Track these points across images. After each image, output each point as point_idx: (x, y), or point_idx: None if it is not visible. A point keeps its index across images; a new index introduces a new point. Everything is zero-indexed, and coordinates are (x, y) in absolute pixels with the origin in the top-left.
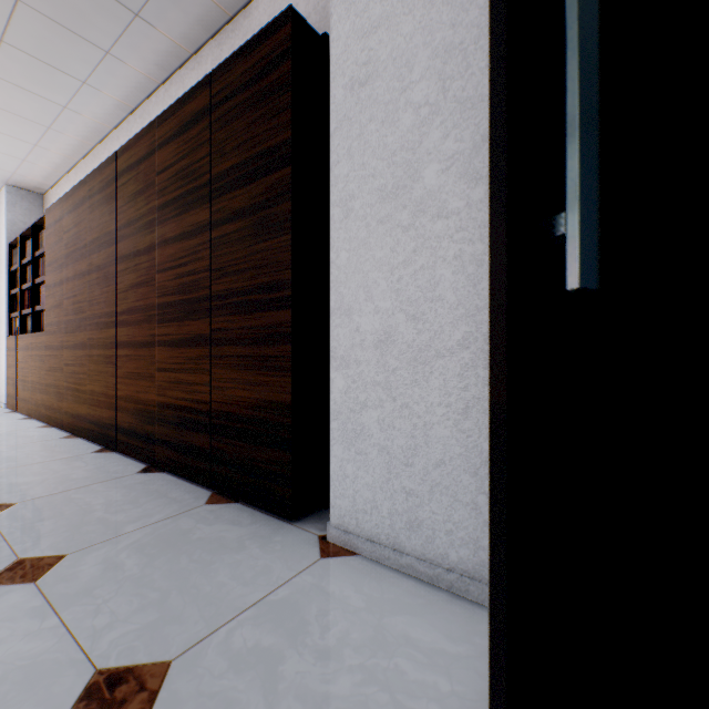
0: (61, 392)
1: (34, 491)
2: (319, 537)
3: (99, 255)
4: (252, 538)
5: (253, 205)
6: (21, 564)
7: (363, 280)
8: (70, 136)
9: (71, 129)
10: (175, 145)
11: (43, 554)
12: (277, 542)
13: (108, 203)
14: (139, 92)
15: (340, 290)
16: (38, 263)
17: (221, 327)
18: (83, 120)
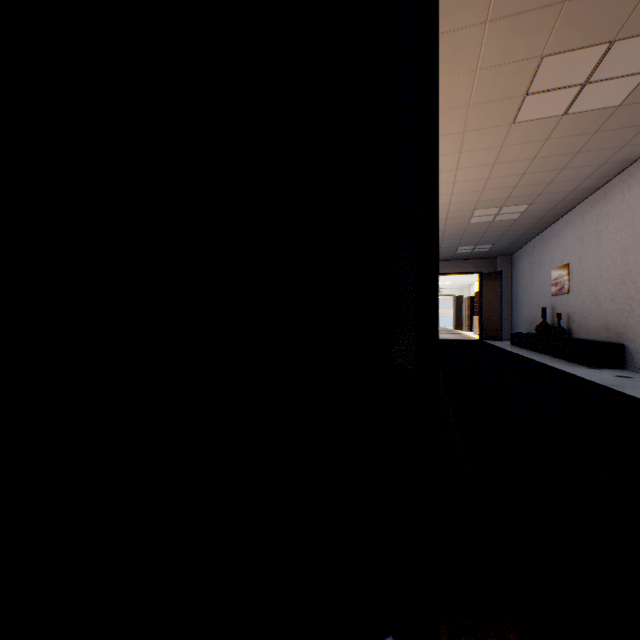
0: None
1: None
2: None
3: None
4: None
5: None
6: None
7: None
8: None
9: None
10: None
11: None
12: None
13: None
14: None
15: None
16: None
17: None
18: None
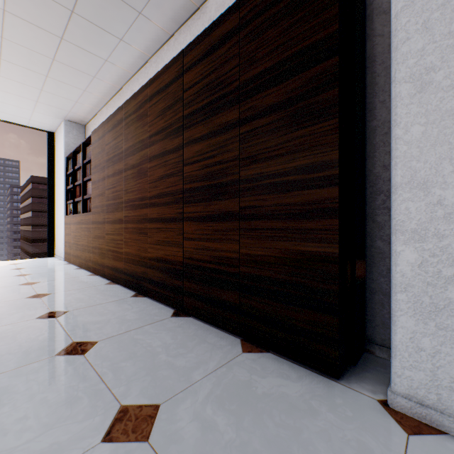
0: (103, 252)
1: (106, 330)
2: (380, 403)
3: (133, 157)
4: (314, 398)
5: (288, 99)
6: (126, 413)
7: (450, 152)
8: (106, 82)
9: (107, 76)
10: (202, 65)
11: (139, 402)
12: (342, 405)
13: (140, 119)
14: (155, 43)
15: (410, 164)
16: (85, 167)
17: (250, 205)
18: (116, 69)
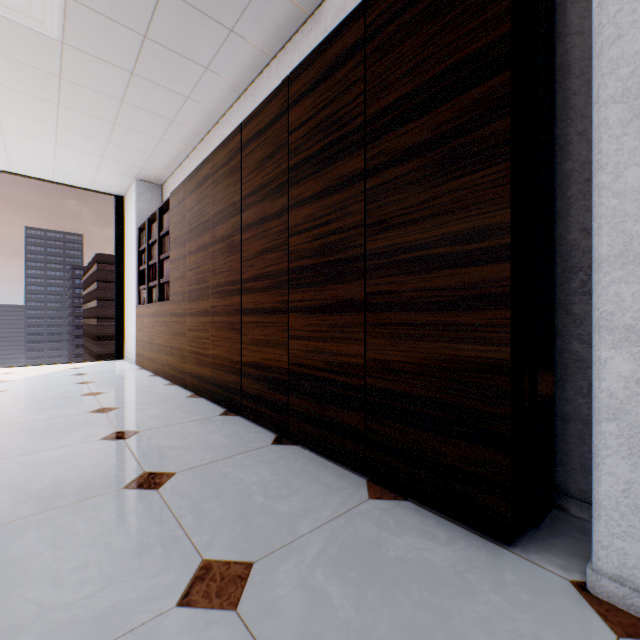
0: (184, 355)
1: (186, 458)
2: (574, 585)
3: (222, 226)
4: (471, 571)
5: (435, 137)
6: (209, 571)
7: None
8: (188, 127)
9: (190, 119)
10: (313, 96)
11: (227, 557)
12: (514, 584)
13: (231, 175)
14: (252, 70)
15: (623, 227)
16: (161, 241)
17: (380, 290)
18: (201, 108)
